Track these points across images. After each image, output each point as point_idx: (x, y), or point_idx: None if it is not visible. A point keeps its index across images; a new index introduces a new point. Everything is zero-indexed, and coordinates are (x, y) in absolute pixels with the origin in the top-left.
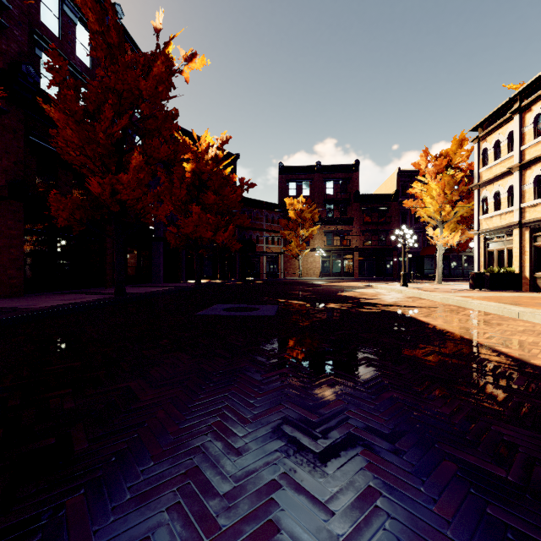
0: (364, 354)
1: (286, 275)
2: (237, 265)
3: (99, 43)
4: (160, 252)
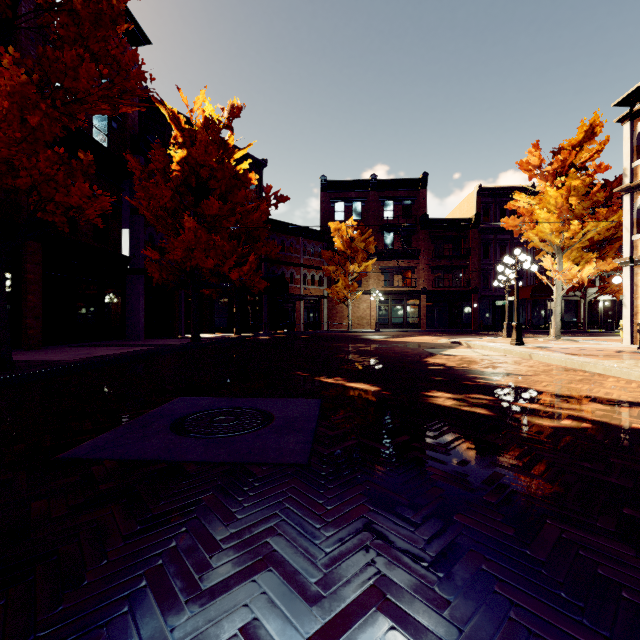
0: None
1: (331, 326)
2: (264, 313)
3: None
4: (138, 291)
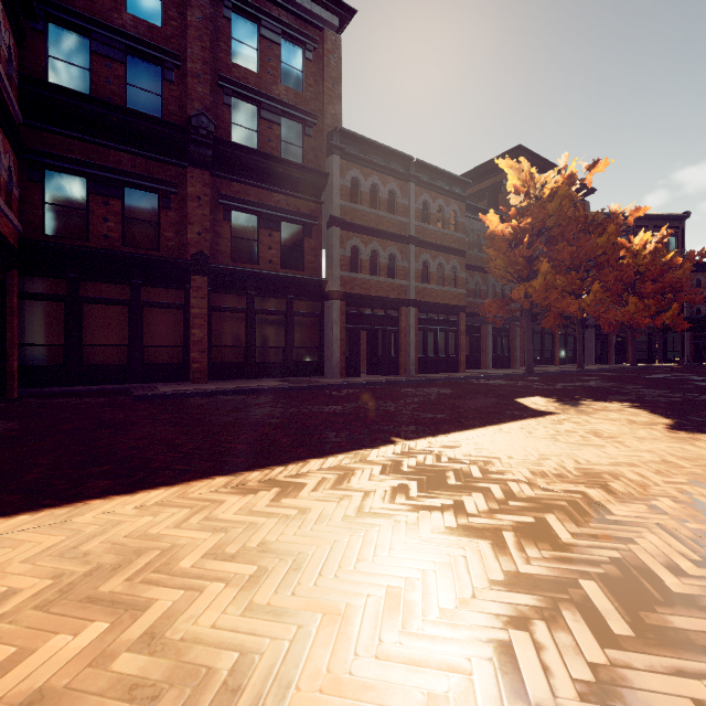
0: None
1: None
2: (686, 347)
3: None
4: (592, 337)
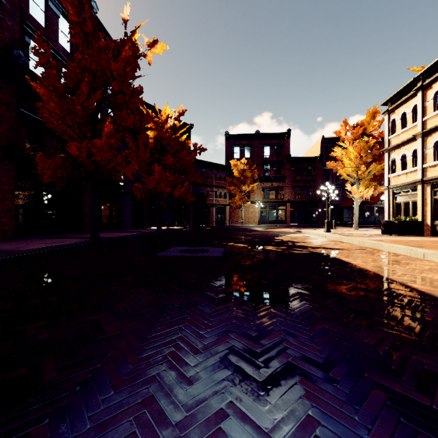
0: (298, 290)
1: (231, 222)
2: (192, 215)
3: (77, 32)
4: (128, 204)
